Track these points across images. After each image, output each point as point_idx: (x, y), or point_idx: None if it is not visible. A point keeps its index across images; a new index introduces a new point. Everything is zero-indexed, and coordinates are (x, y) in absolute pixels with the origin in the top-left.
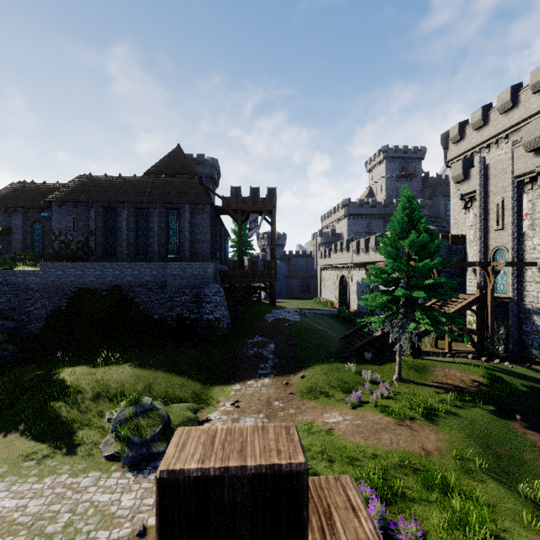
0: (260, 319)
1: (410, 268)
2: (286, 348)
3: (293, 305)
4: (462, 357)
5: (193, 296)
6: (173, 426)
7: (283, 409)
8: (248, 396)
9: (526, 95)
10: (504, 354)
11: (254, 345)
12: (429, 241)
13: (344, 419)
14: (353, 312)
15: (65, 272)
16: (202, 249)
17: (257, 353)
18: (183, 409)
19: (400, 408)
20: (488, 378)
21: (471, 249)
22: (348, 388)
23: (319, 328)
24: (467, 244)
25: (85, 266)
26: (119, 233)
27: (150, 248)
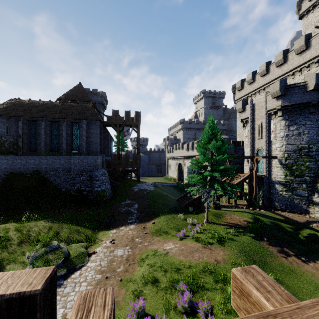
0: (130, 189)
1: (212, 160)
2: (144, 207)
3: (151, 181)
4: (241, 208)
5: (88, 176)
6: (71, 258)
7: (141, 243)
8: (120, 236)
9: (273, 68)
10: (262, 205)
11: (125, 205)
12: (222, 145)
13: (175, 246)
14: (185, 184)
15: (0, 162)
16: (94, 147)
17: (127, 210)
18: (79, 247)
19: (205, 238)
20: (253, 219)
21: (246, 149)
22: (178, 228)
23: (164, 194)
24: (244, 146)
25: (14, 158)
26: (39, 137)
27: (60, 146)
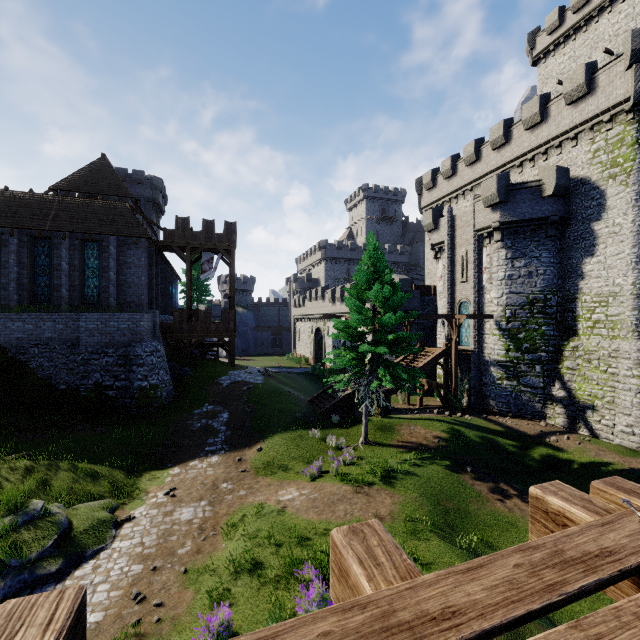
0: (213, 383)
1: (376, 322)
2: (242, 417)
3: (261, 363)
4: (429, 412)
5: (119, 357)
6: (75, 534)
7: (232, 492)
8: (189, 481)
9: (487, 151)
10: (468, 407)
11: (202, 416)
12: (393, 294)
13: (301, 494)
14: (328, 369)
15: None
16: (136, 295)
17: (206, 425)
18: (94, 509)
19: (359, 475)
20: (449, 432)
21: (440, 301)
22: (309, 458)
23: (284, 390)
24: (437, 295)
25: None
26: (3, 270)
27: (56, 293)
